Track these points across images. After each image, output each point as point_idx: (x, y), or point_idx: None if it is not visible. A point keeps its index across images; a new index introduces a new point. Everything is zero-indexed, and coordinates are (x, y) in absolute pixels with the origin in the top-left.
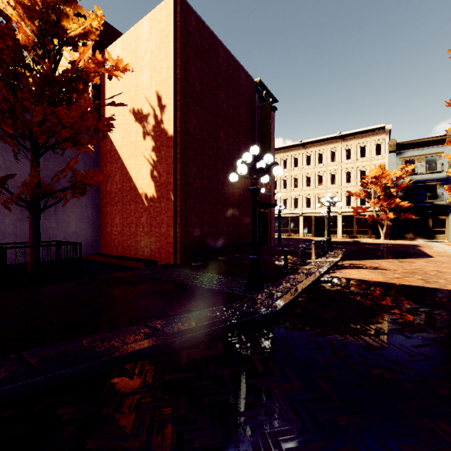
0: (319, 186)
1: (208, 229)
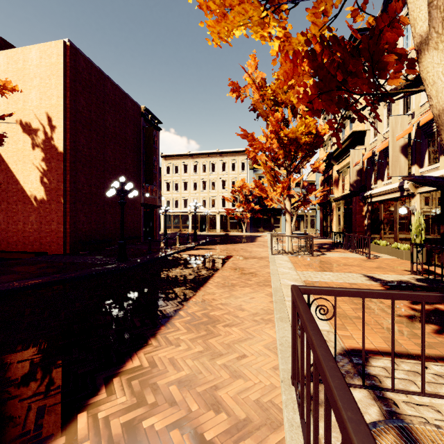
0: (203, 190)
1: (96, 226)
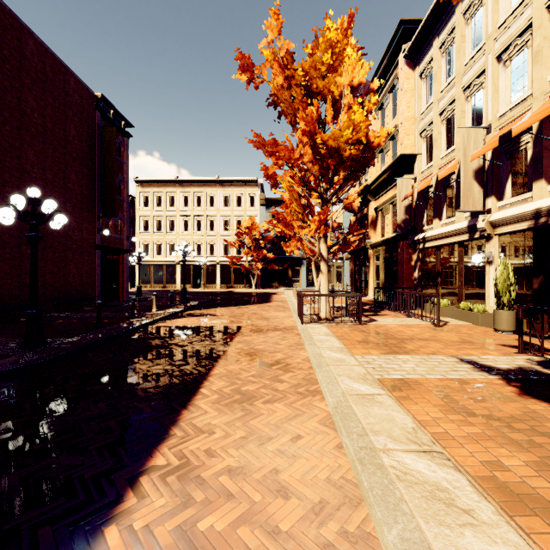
0: (198, 231)
1: (1, 281)
